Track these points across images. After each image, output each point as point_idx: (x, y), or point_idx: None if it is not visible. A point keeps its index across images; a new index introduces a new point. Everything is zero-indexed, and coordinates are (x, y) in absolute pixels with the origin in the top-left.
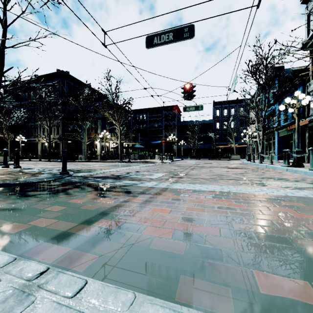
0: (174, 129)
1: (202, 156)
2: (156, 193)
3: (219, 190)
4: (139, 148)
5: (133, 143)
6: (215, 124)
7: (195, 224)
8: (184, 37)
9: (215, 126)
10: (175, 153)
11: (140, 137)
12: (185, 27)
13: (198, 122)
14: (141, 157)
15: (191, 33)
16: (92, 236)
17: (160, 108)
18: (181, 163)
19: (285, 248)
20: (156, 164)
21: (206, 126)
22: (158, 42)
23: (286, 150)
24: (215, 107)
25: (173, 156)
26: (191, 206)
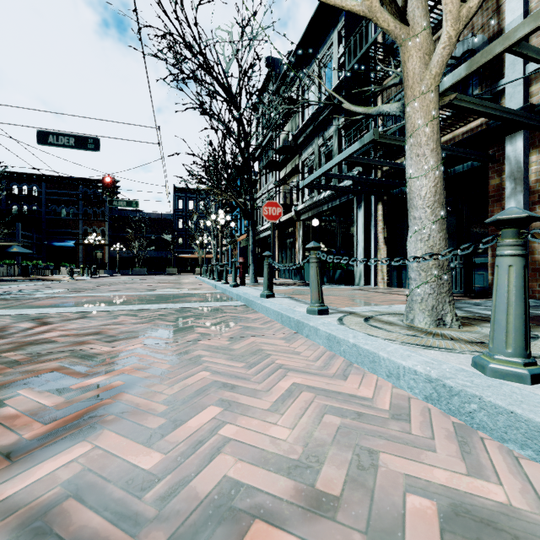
0: (104, 223)
1: (156, 269)
2: (46, 298)
3: (107, 295)
4: (20, 255)
5: (4, 242)
6: (177, 222)
7: (67, 302)
8: (88, 147)
9: (177, 225)
10: (105, 264)
11: (22, 231)
12: (89, 138)
13: (149, 215)
14: (27, 271)
15: (97, 147)
16: (3, 307)
17: (74, 179)
18: (107, 279)
19: (101, 302)
20: (59, 282)
21: (163, 222)
22: (55, 143)
23: (212, 264)
24: (177, 196)
25: (102, 270)
26: (72, 300)
